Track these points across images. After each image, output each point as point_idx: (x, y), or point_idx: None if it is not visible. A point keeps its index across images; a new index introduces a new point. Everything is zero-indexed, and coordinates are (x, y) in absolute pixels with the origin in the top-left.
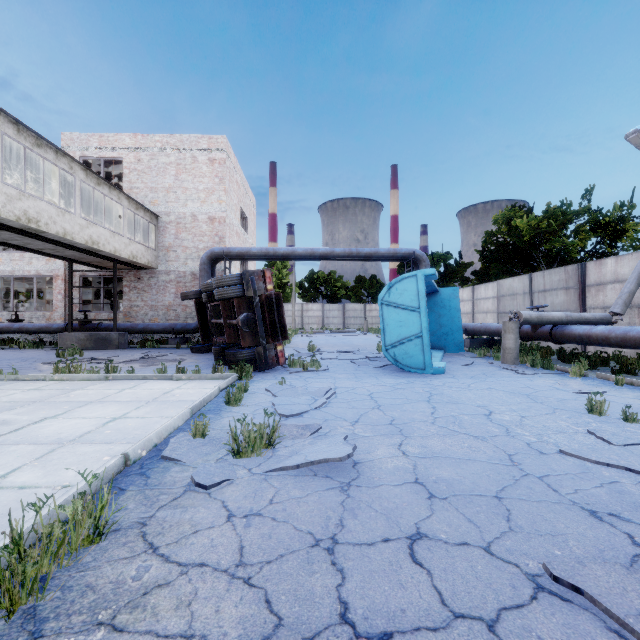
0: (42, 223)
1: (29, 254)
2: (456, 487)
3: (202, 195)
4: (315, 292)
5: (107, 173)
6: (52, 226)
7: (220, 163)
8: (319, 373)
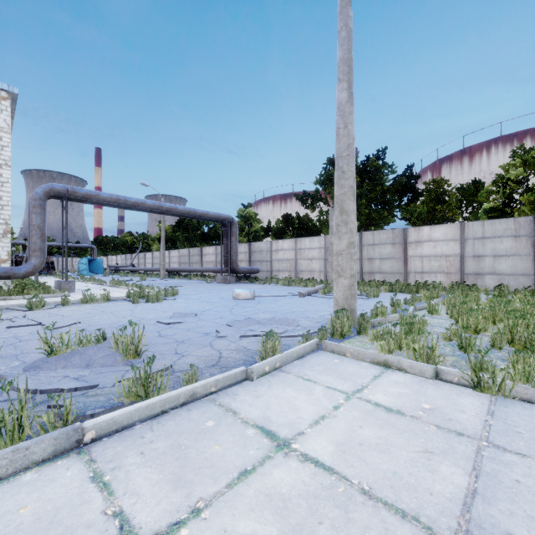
0: None
1: None
2: None
3: None
4: None
5: None
6: None
7: None
8: None
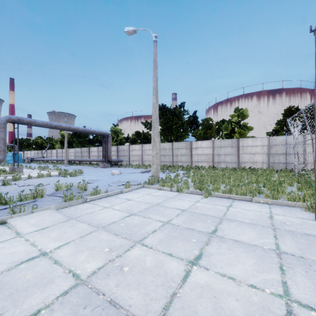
0: None
1: None
2: None
3: None
4: None
5: None
6: None
7: None
8: None
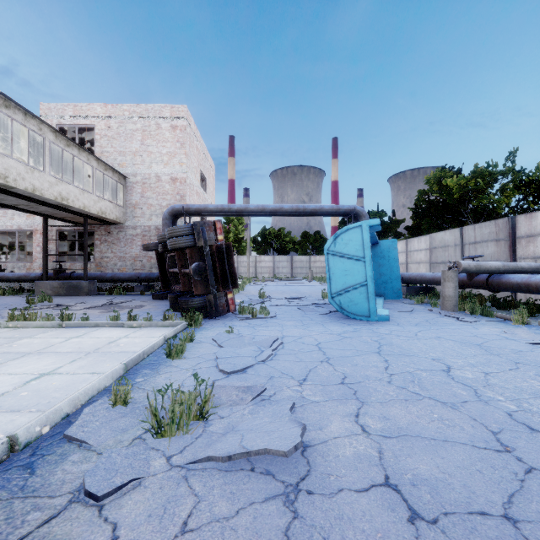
0: (10, 179)
1: (11, 211)
2: (444, 496)
3: (165, 158)
4: (267, 246)
5: (82, 140)
6: (21, 182)
7: (181, 129)
8: (267, 320)
